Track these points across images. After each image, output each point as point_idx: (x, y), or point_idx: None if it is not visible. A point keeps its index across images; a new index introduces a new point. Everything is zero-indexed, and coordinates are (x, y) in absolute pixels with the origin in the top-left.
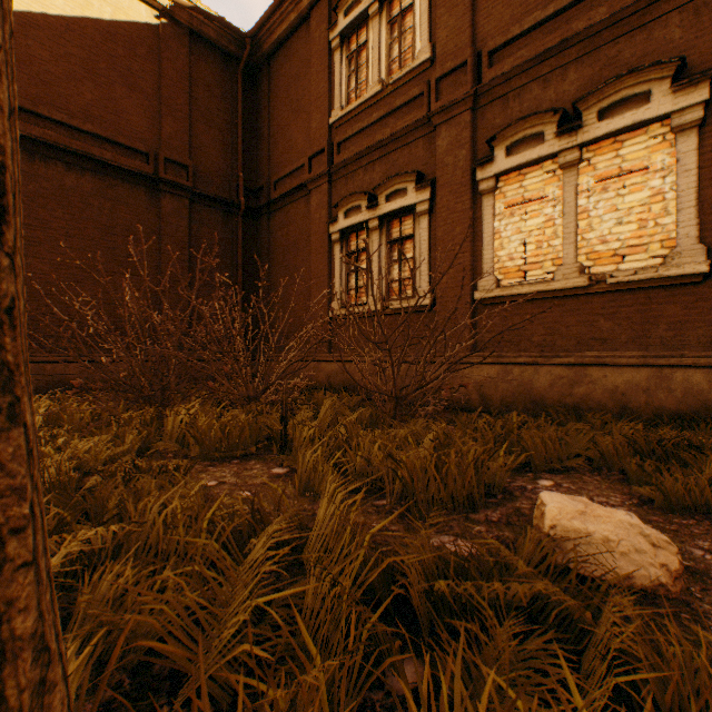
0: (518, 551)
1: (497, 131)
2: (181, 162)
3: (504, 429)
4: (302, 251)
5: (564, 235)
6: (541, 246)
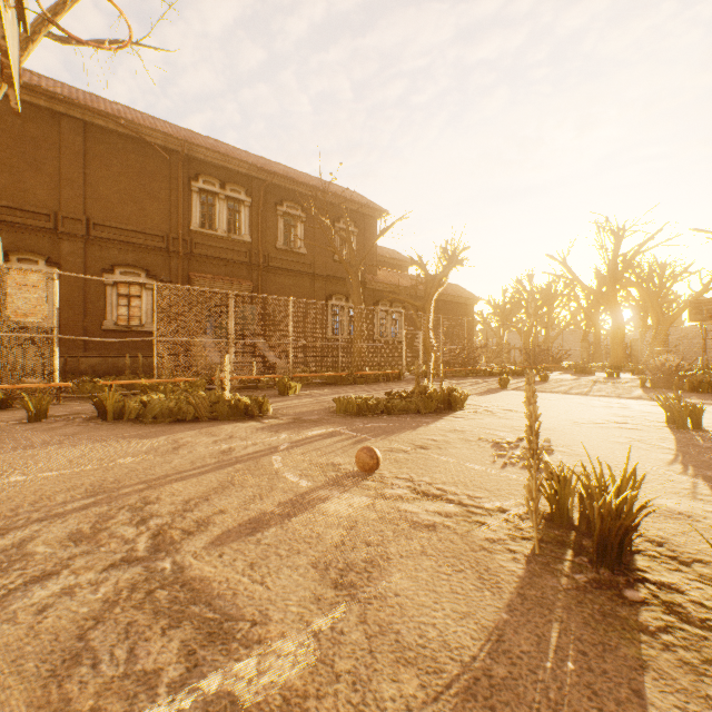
0: None
1: None
2: None
3: None
4: None
5: None
6: None
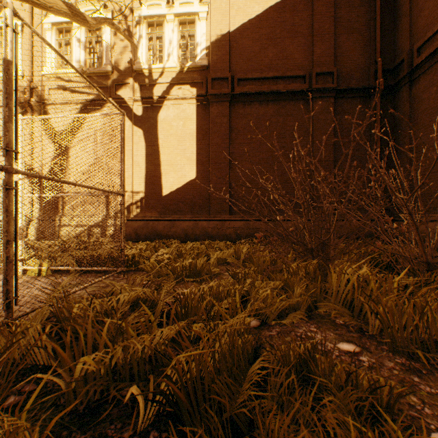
0: None
1: None
2: (327, 72)
3: None
4: None
5: None
6: None
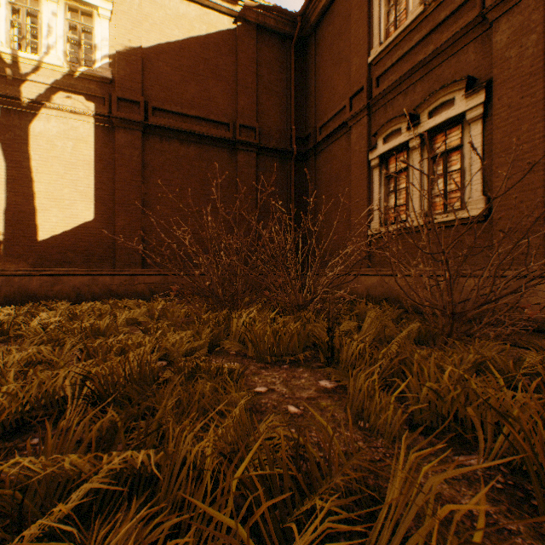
0: None
1: None
2: (250, 126)
3: None
4: (342, 181)
5: None
6: None
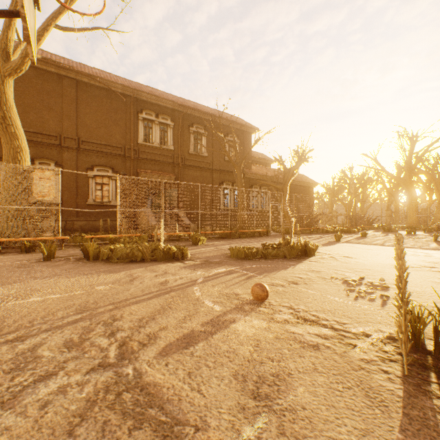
0: None
1: None
2: None
3: None
4: None
5: None
6: None
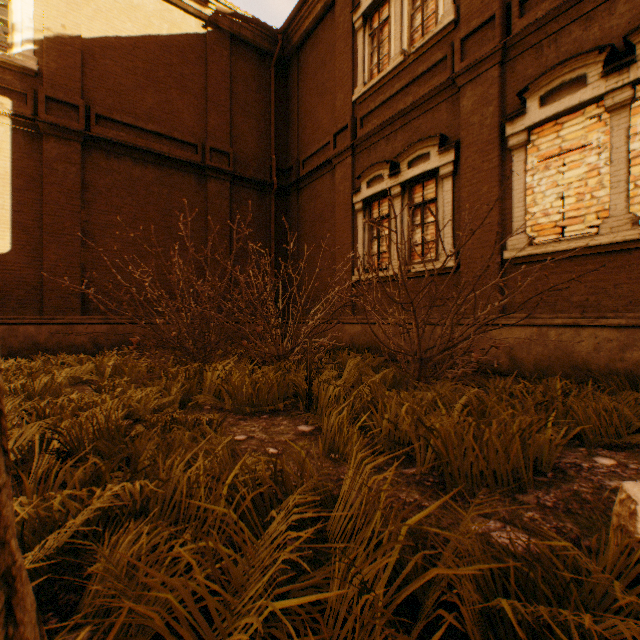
0: (598, 558)
1: (530, 82)
2: (223, 150)
3: (546, 397)
4: (327, 222)
5: (612, 184)
6: (582, 198)
